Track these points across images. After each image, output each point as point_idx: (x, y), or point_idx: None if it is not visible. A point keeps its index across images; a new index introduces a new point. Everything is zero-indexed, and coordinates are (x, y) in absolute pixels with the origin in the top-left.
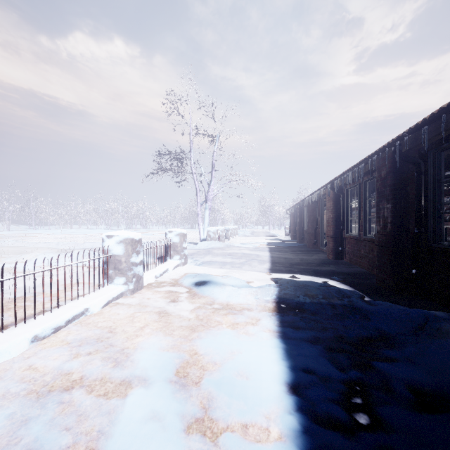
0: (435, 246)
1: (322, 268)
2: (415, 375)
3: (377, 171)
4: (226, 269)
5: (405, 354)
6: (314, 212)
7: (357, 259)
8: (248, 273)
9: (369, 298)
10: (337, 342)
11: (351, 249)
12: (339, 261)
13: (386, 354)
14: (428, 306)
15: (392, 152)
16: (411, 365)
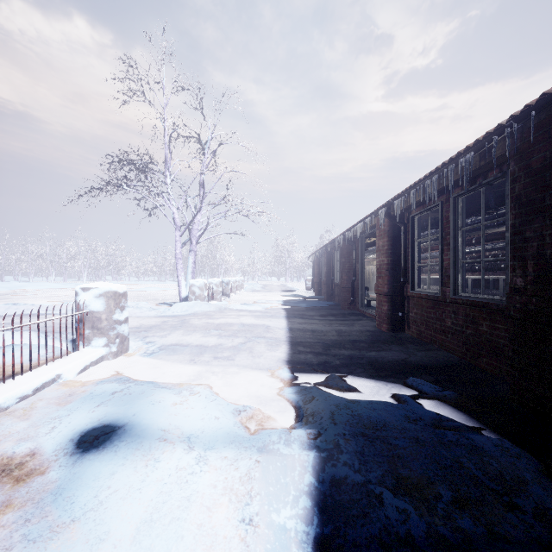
0: None
1: (381, 353)
2: None
3: (517, 159)
4: (200, 365)
5: None
6: (351, 257)
7: (436, 335)
8: (244, 377)
9: None
10: None
11: (423, 317)
12: (400, 334)
13: None
14: None
15: None
16: None
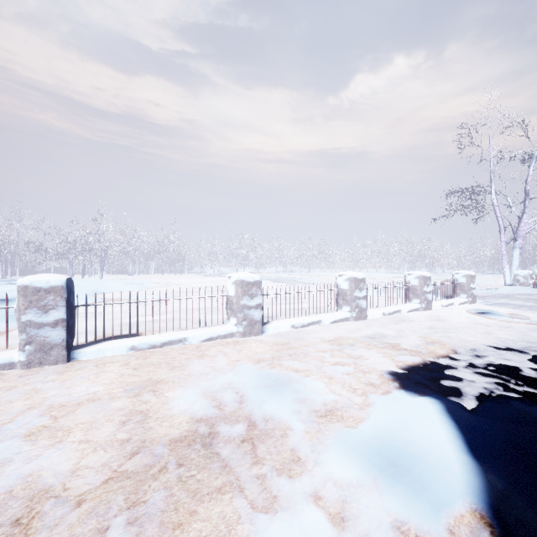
0: None
1: None
2: None
3: None
4: (519, 310)
5: None
6: None
7: None
8: None
9: None
10: None
11: None
12: None
13: None
14: None
15: None
16: None
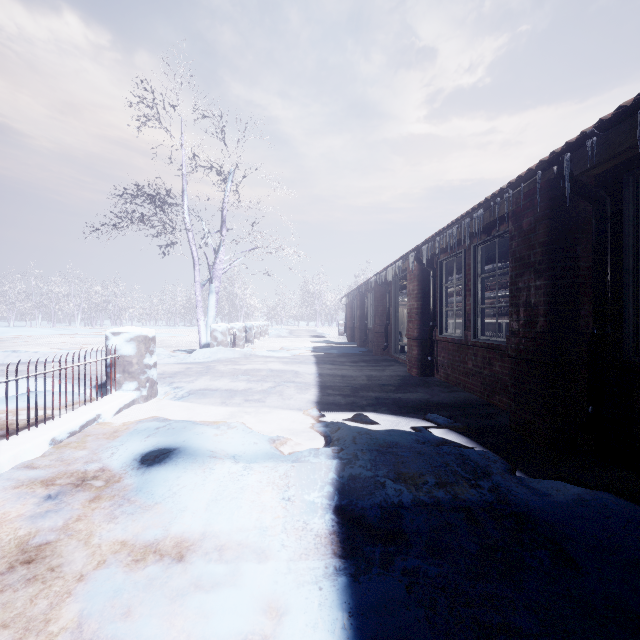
0: None
1: (407, 395)
2: None
3: (513, 220)
4: (232, 407)
5: None
6: (384, 300)
7: (460, 377)
8: (275, 415)
9: (519, 471)
10: None
11: (449, 360)
12: (429, 378)
13: None
14: (639, 488)
15: (555, 176)
16: None
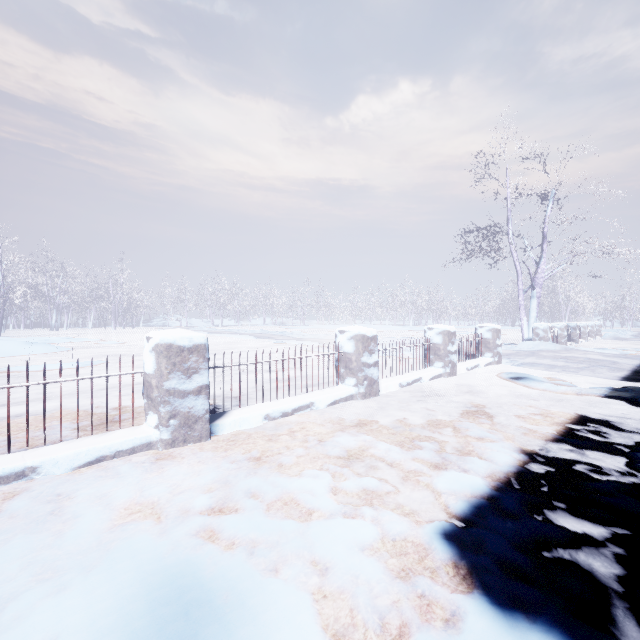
0: None
1: None
2: None
3: None
4: (552, 372)
5: None
6: None
7: None
8: (584, 378)
9: None
10: None
11: None
12: None
13: None
14: None
15: None
16: None
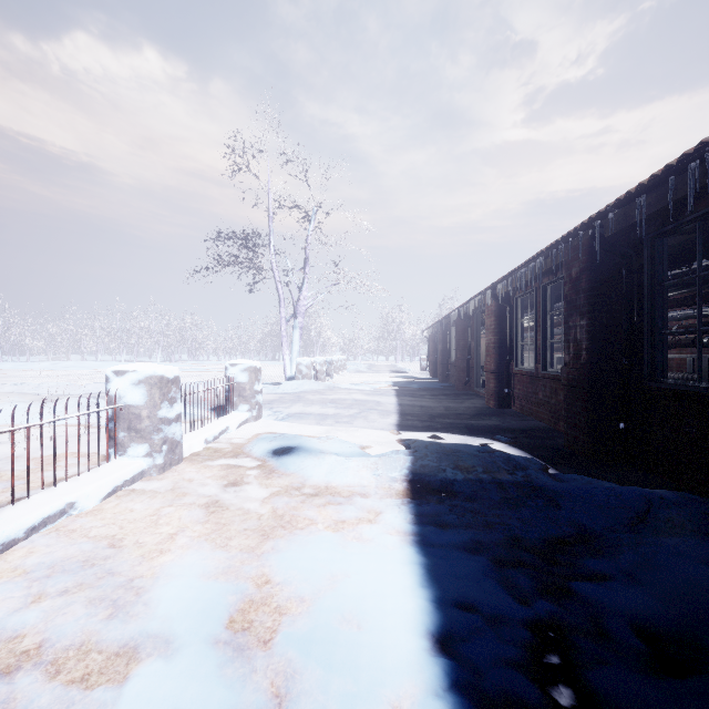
0: (655, 386)
1: (479, 422)
2: (643, 605)
3: (566, 269)
4: (326, 426)
5: (621, 565)
6: (466, 334)
7: (532, 407)
8: (363, 433)
9: (555, 470)
10: (511, 548)
11: (524, 392)
12: (505, 410)
13: (591, 567)
14: (645, 481)
15: (590, 238)
16: (634, 586)
